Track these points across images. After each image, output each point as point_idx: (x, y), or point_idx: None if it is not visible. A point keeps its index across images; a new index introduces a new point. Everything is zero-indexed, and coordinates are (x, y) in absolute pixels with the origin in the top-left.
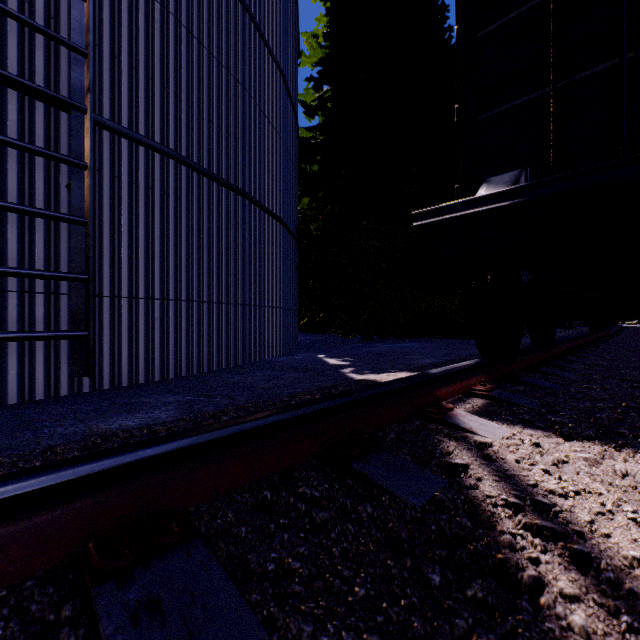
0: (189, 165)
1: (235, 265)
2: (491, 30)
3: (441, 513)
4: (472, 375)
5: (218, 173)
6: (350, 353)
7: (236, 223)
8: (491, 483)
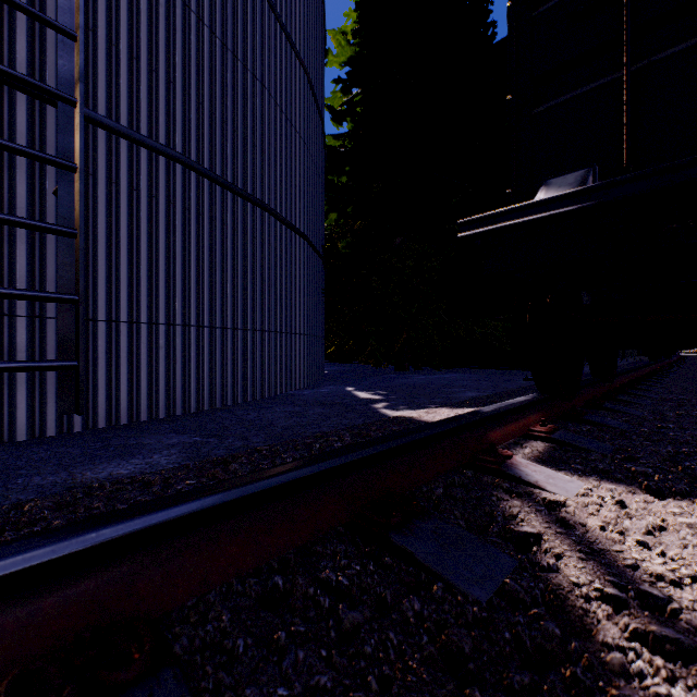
0: (199, 171)
1: (253, 286)
2: (550, 6)
3: (517, 613)
4: (529, 413)
5: (233, 181)
6: (383, 385)
7: (254, 238)
8: (576, 563)
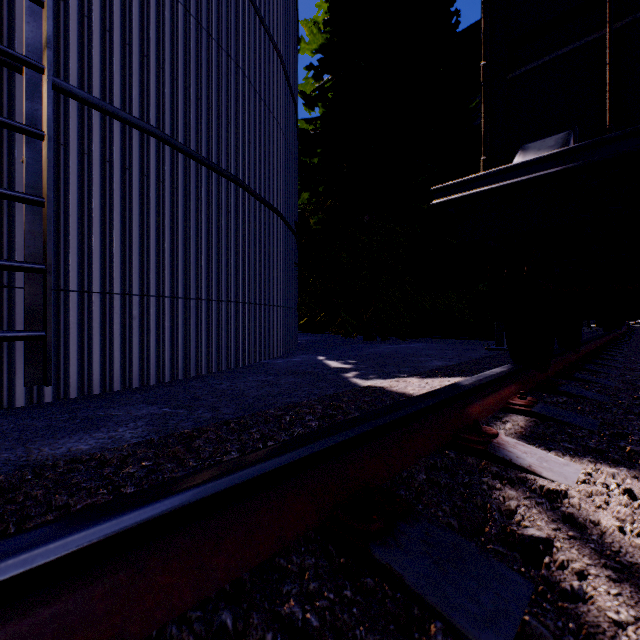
0: (173, 145)
1: (227, 259)
2: None
3: None
4: (505, 384)
5: (207, 156)
6: (352, 355)
7: (228, 212)
8: (608, 587)
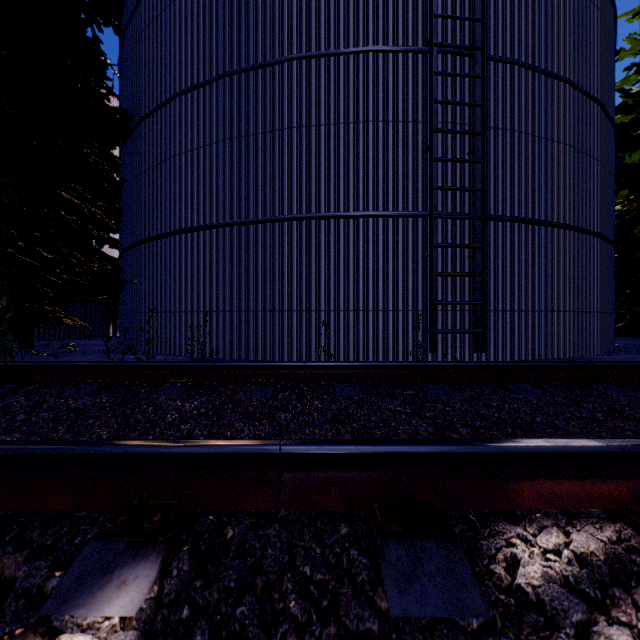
0: (526, 222)
1: (557, 282)
2: None
3: None
4: None
5: (545, 219)
6: None
7: (558, 251)
8: None
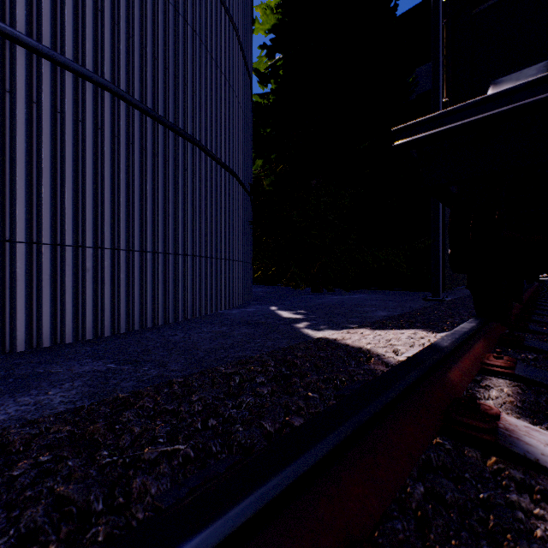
0: (129, 101)
1: (184, 214)
2: None
3: None
4: (474, 341)
5: (164, 115)
6: (302, 305)
7: (185, 170)
8: None
